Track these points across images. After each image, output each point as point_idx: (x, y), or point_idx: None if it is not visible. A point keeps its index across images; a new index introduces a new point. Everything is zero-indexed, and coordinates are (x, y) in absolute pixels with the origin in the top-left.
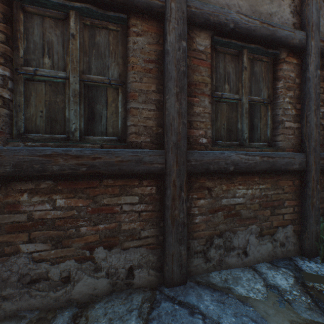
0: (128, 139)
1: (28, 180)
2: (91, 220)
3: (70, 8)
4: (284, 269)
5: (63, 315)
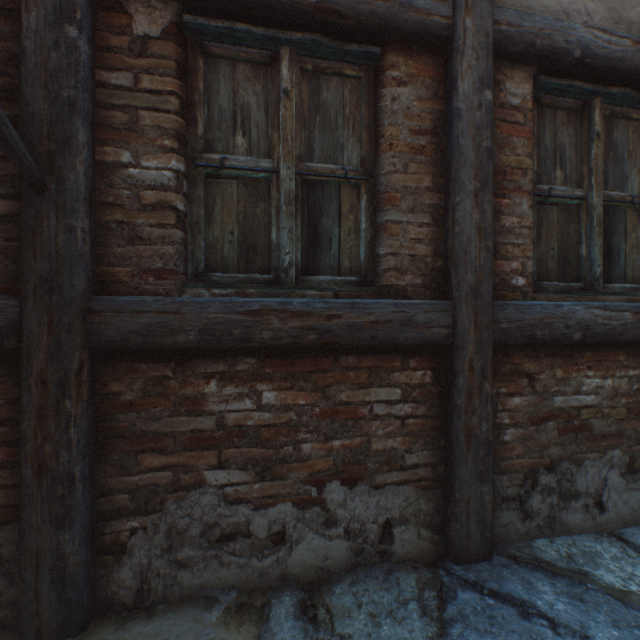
0: (381, 281)
1: (216, 356)
2: (320, 432)
3: (282, 43)
4: None
5: (281, 602)
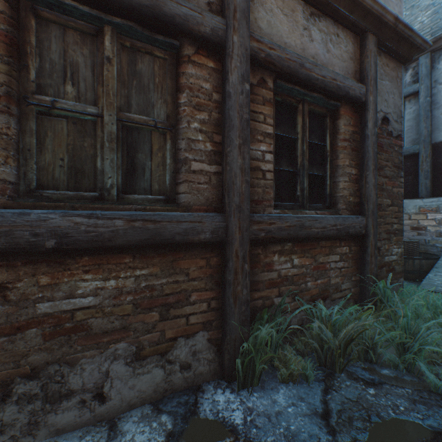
0: None
1: None
2: None
3: None
4: (166, 417)
5: None
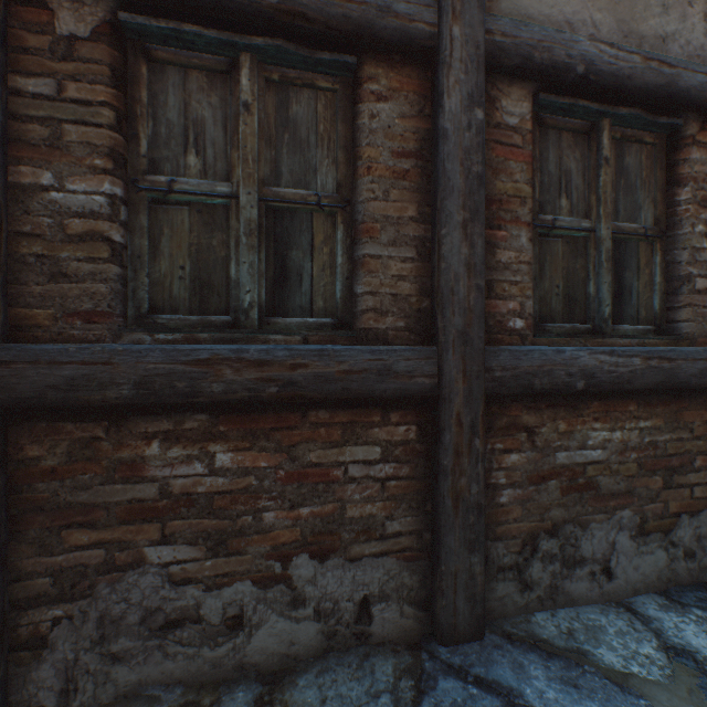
0: (359, 324)
1: (160, 413)
2: (285, 498)
3: (241, 48)
4: (699, 611)
5: (233, 699)
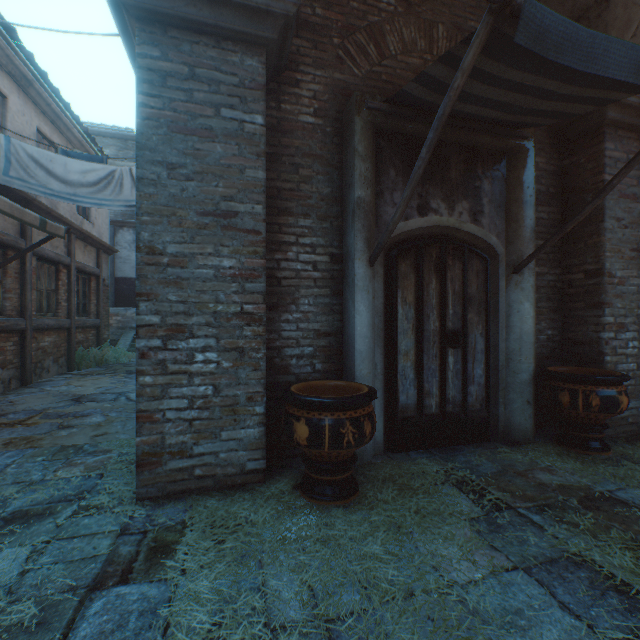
0: (8, 313)
1: None
2: None
3: None
4: (67, 374)
5: None
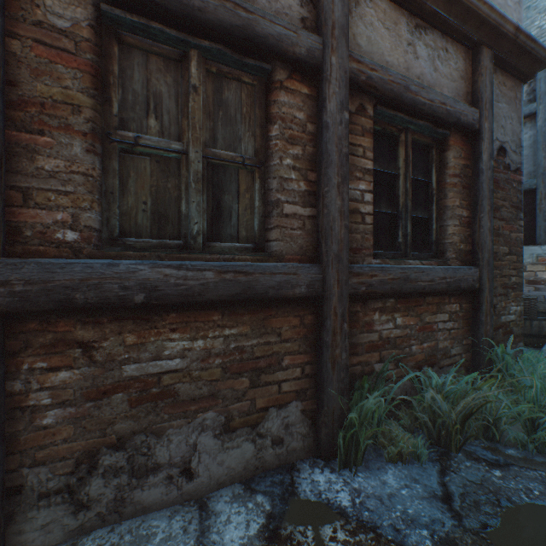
0: None
1: None
2: None
3: None
4: (261, 497)
5: None
